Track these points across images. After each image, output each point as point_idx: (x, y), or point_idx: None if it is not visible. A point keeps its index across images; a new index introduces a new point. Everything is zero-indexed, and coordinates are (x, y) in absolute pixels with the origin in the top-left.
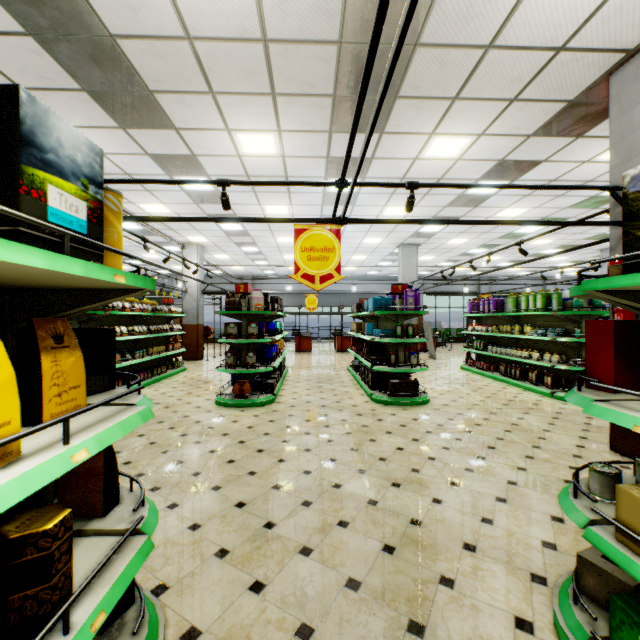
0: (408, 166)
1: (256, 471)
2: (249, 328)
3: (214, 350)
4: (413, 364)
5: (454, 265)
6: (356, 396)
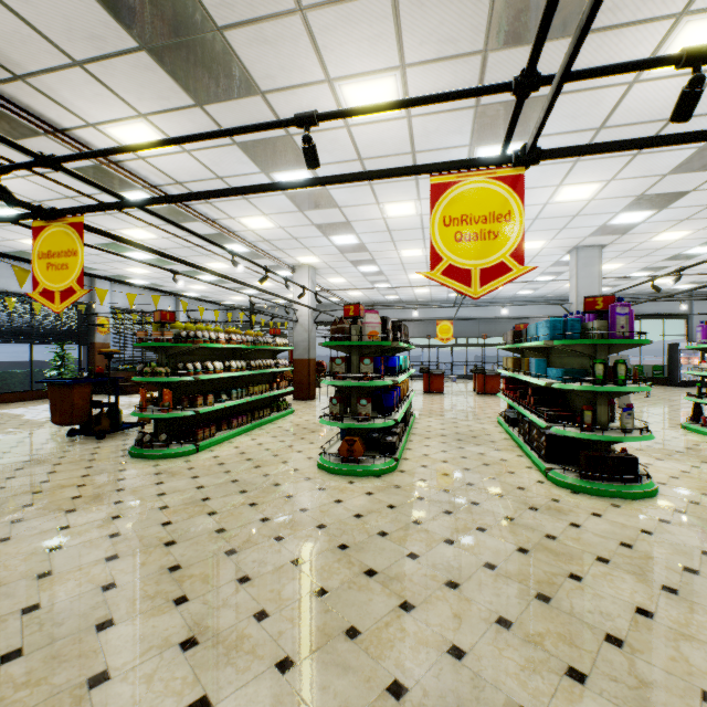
0: (615, 101)
1: (359, 628)
2: (361, 365)
3: (327, 389)
4: (627, 428)
5: (680, 267)
6: (519, 469)
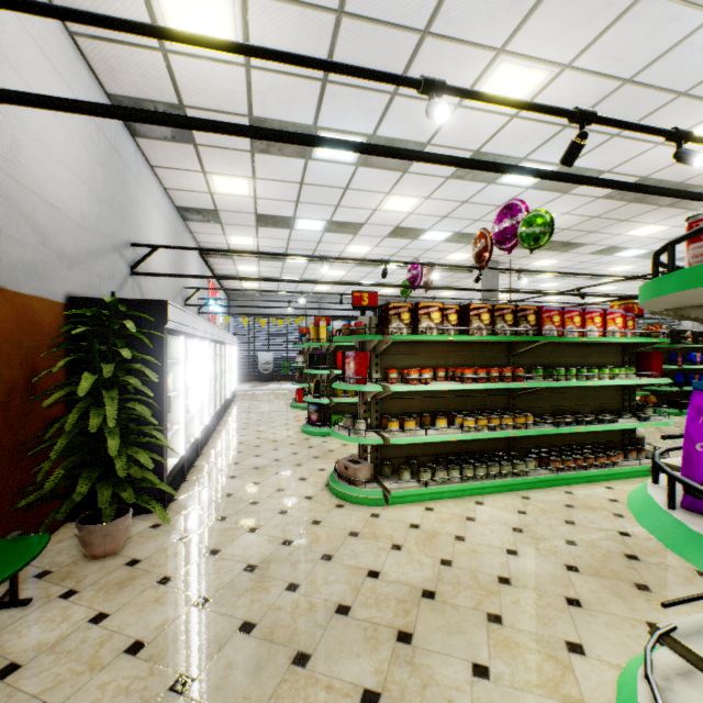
0: None
1: None
2: None
3: None
4: None
5: None
6: None
